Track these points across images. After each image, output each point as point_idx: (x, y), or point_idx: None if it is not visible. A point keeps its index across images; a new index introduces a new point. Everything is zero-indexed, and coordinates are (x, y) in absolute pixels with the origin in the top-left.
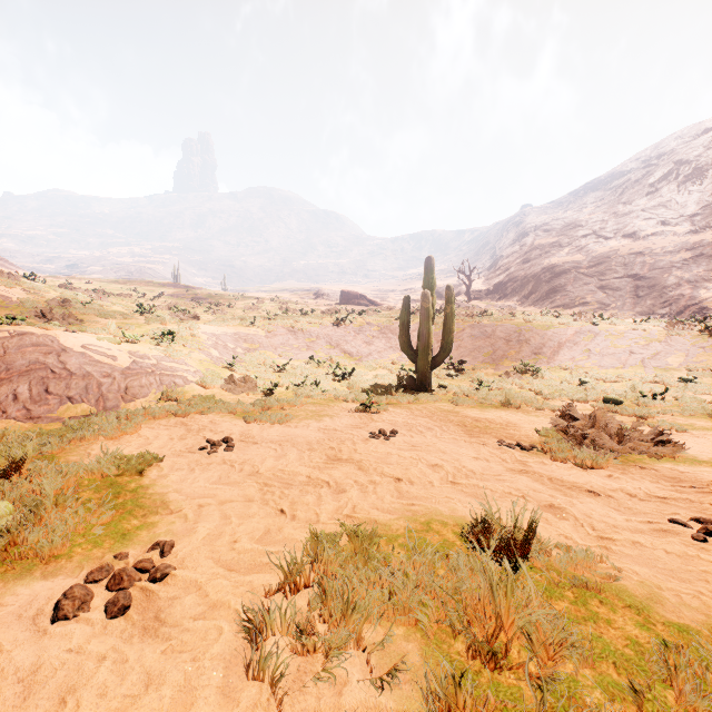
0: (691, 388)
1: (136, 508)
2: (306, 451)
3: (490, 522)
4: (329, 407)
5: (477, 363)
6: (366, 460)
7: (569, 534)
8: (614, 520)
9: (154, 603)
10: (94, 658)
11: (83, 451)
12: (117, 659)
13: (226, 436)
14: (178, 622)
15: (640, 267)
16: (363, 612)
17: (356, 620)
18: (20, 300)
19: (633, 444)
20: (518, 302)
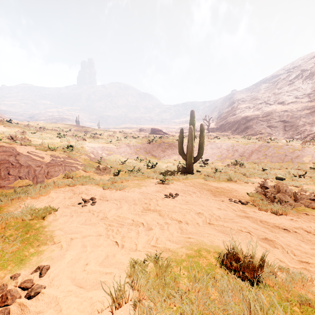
0: None
1: (34, 241)
2: (132, 205)
3: (236, 253)
4: (145, 181)
5: (214, 160)
6: (163, 210)
7: (282, 259)
8: (304, 248)
9: None
10: None
11: (18, 205)
12: None
13: (92, 197)
14: None
15: (286, 117)
16: None
17: None
18: (2, 131)
19: (301, 202)
20: (231, 133)
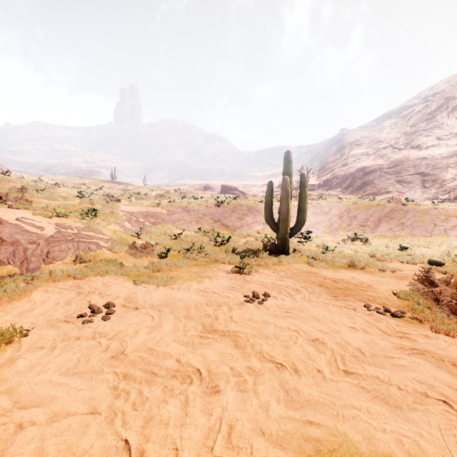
0: None
1: None
2: (182, 319)
3: None
4: (210, 269)
5: (319, 232)
6: (242, 332)
7: None
8: None
9: None
10: None
11: None
12: None
13: (108, 302)
14: None
15: (425, 167)
16: None
17: None
18: None
19: None
20: (341, 191)
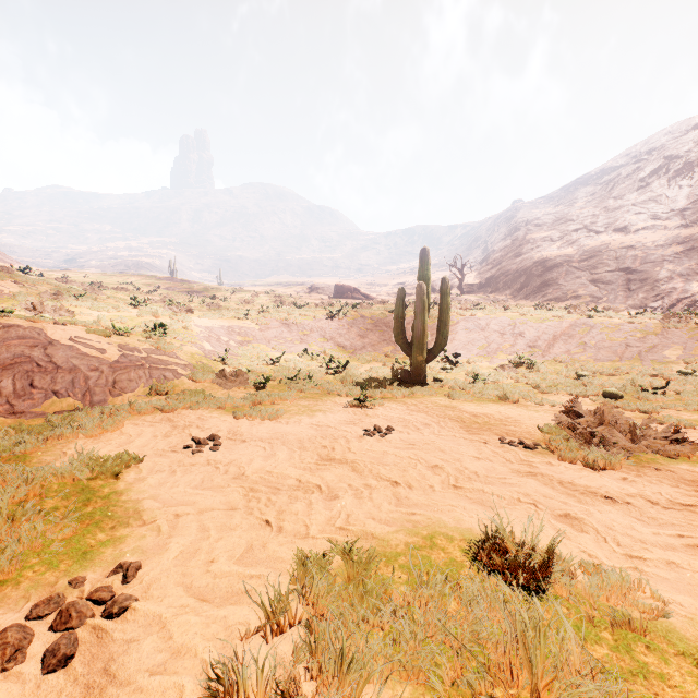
0: (691, 382)
1: (104, 519)
2: (297, 450)
3: (503, 539)
4: (322, 402)
5: (472, 356)
6: (361, 460)
7: (592, 552)
8: (640, 533)
9: (105, 648)
10: None
11: (59, 450)
12: None
13: (212, 434)
14: (131, 677)
15: (631, 261)
16: (359, 670)
17: (350, 680)
18: (12, 293)
19: (647, 443)
20: (511, 295)
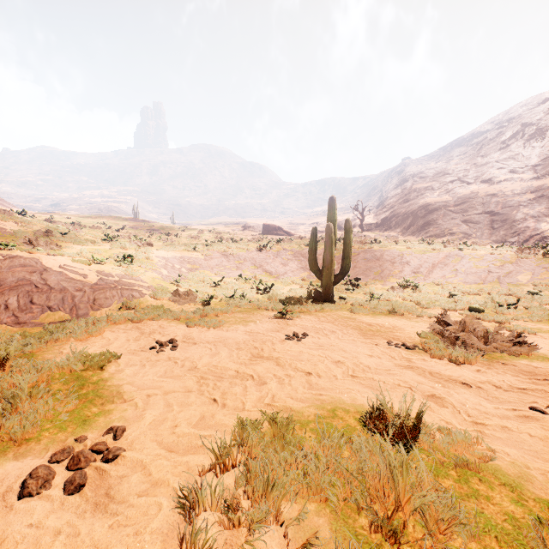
0: (537, 300)
1: (96, 398)
2: (235, 350)
3: (384, 410)
4: (254, 315)
5: (369, 280)
6: (283, 357)
7: (449, 420)
8: (485, 407)
9: (105, 481)
10: (50, 532)
11: (57, 350)
12: (70, 533)
13: (171, 338)
14: (125, 498)
15: (495, 205)
16: (281, 491)
17: (275, 498)
18: (13, 231)
19: (496, 345)
20: (400, 232)
